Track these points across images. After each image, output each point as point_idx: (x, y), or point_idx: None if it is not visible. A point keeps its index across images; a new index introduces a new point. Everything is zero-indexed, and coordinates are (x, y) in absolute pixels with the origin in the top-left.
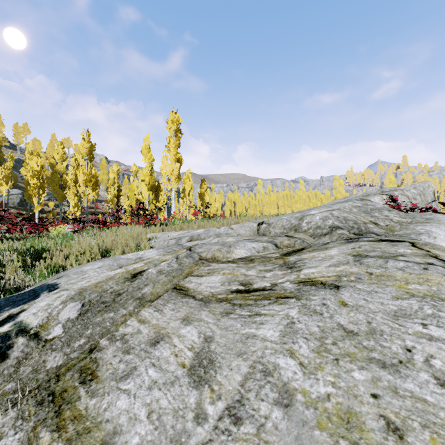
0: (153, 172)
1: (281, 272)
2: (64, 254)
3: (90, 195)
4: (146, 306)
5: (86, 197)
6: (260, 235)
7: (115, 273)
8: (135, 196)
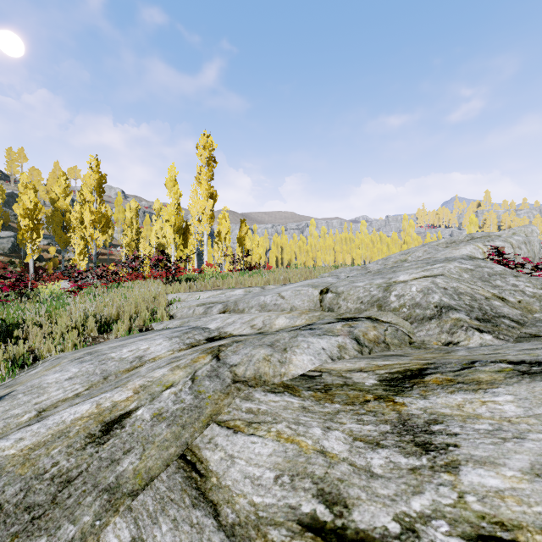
0: (180, 211)
1: (407, 459)
2: (43, 332)
3: (100, 239)
4: (120, 509)
5: (94, 241)
6: (324, 309)
7: (74, 417)
8: (159, 240)
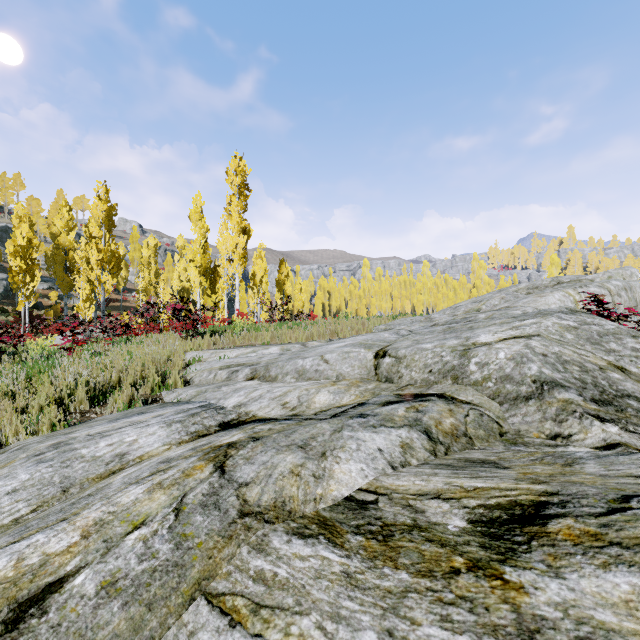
0: (207, 248)
1: None
2: (15, 406)
3: (109, 282)
4: None
5: (103, 286)
6: (380, 379)
7: None
8: (182, 283)
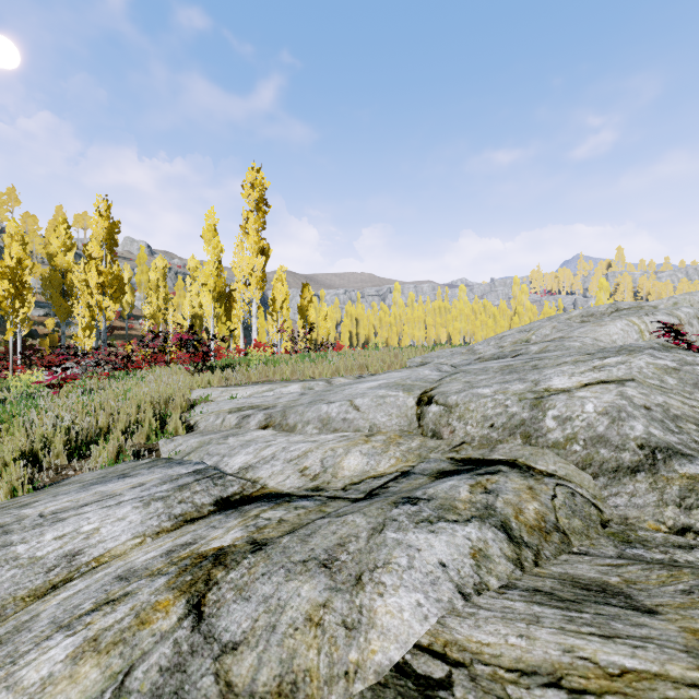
0: (221, 271)
1: None
2: None
3: (111, 309)
4: None
5: (103, 312)
6: (426, 433)
7: None
8: (194, 309)
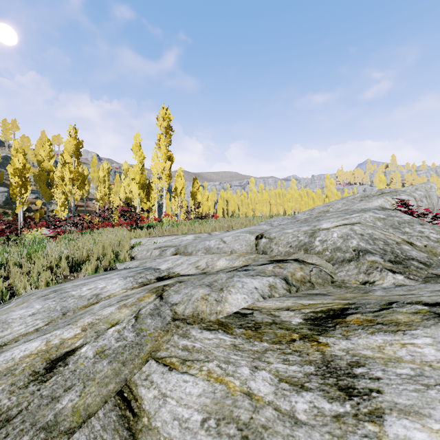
0: (144, 170)
1: (330, 405)
2: (22, 271)
3: (77, 193)
4: None
5: (73, 196)
6: (259, 252)
7: (24, 354)
8: (127, 194)
